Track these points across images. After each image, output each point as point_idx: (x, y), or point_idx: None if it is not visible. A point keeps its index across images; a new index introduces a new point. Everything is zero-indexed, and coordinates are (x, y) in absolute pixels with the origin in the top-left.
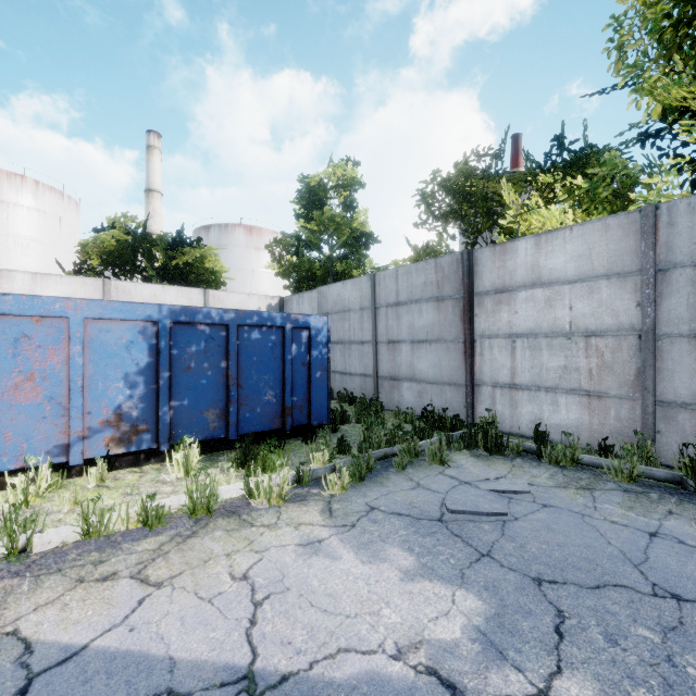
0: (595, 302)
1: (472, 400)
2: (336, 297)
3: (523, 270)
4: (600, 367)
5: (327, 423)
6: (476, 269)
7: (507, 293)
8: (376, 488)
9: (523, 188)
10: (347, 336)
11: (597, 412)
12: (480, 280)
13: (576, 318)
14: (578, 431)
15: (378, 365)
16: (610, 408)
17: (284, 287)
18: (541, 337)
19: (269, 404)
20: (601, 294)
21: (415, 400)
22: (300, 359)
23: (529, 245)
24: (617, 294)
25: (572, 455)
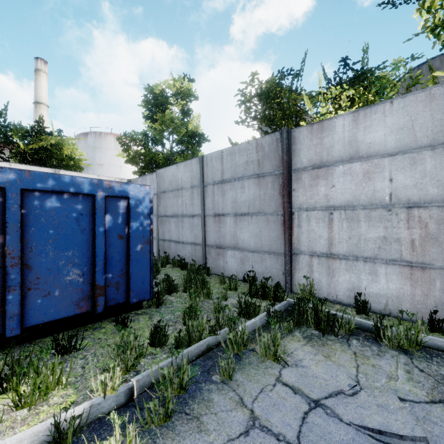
0: (418, 173)
1: (290, 268)
2: (171, 177)
3: (341, 145)
4: (424, 238)
5: (150, 298)
6: (294, 147)
7: (324, 168)
8: (189, 440)
9: (314, 103)
10: (180, 210)
11: (420, 283)
12: (297, 157)
13: (397, 189)
14: (398, 301)
15: (206, 235)
16: (435, 279)
17: (133, 173)
18: (359, 209)
19: (72, 284)
20: (425, 164)
21: (238, 266)
22: (116, 231)
23: (346, 121)
24: (443, 164)
25: (415, 337)
